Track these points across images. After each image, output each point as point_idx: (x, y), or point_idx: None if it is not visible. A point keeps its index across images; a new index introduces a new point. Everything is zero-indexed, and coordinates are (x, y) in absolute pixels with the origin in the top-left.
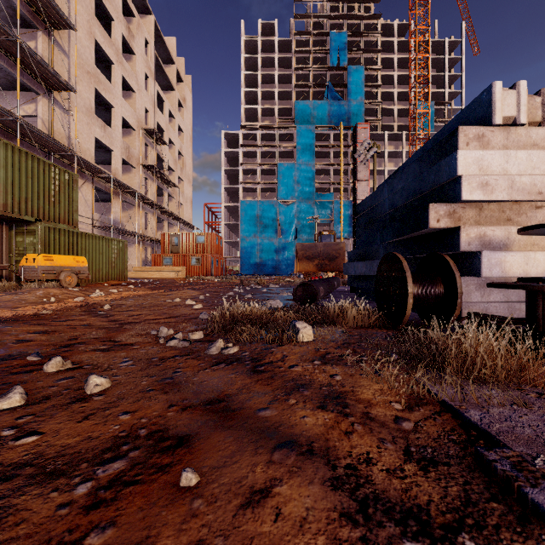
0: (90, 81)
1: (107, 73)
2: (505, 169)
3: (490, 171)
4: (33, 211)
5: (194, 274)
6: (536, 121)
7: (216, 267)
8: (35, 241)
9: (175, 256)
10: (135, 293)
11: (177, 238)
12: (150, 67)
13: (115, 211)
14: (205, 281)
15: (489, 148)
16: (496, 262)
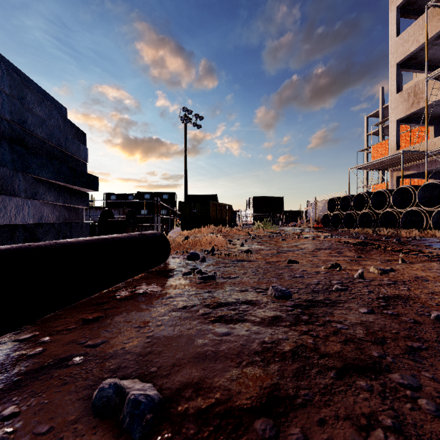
0: None
1: None
2: None
3: None
4: None
5: None
6: None
7: None
8: None
9: None
10: None
11: None
12: None
13: None
14: None
15: None
16: None
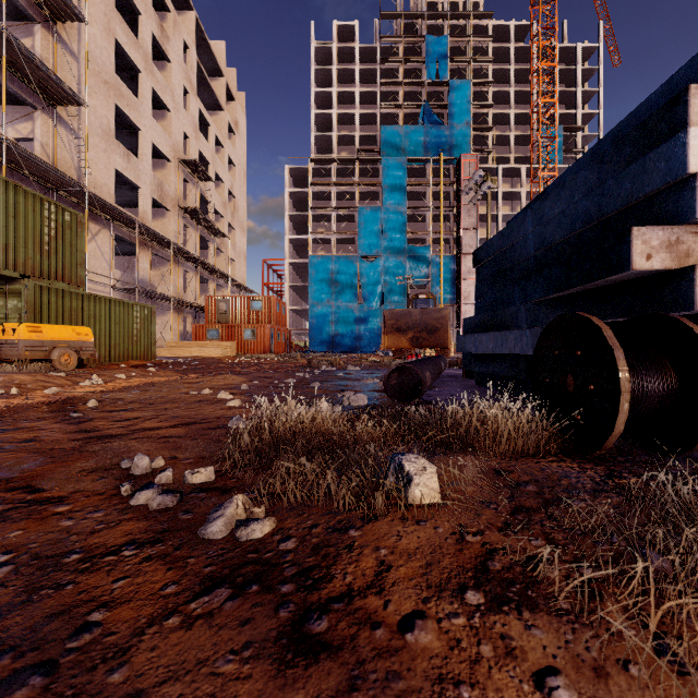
0: (109, 94)
1: (133, 86)
2: None
3: None
4: (17, 264)
5: (248, 351)
6: None
7: (277, 342)
8: (20, 305)
9: (223, 328)
10: (150, 379)
11: (226, 304)
12: (190, 79)
13: (143, 268)
14: (261, 361)
15: None
16: None
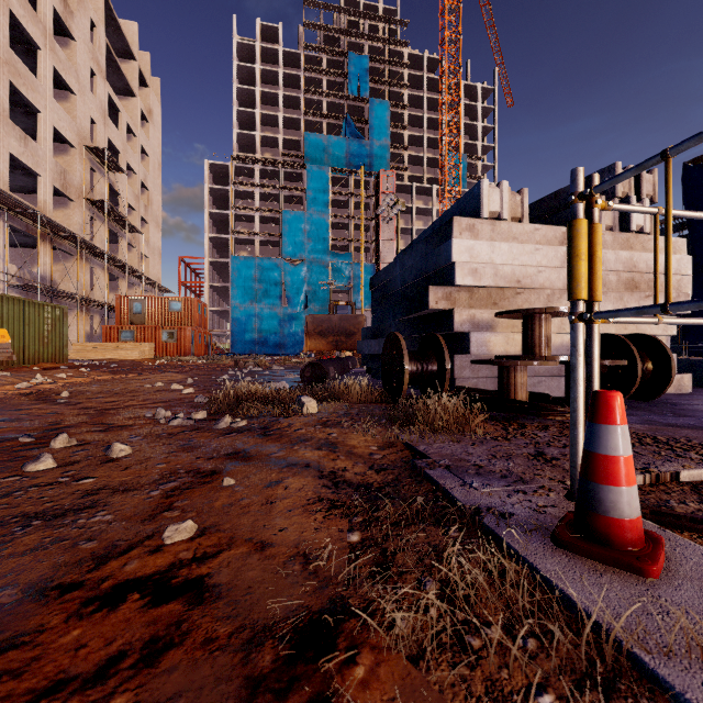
0: (2, 70)
1: (29, 60)
2: (491, 258)
3: (480, 259)
4: None
5: (167, 354)
6: (517, 217)
7: (199, 345)
8: None
9: (139, 329)
10: (96, 378)
11: (141, 304)
12: (98, 61)
13: (42, 263)
14: (185, 363)
15: (478, 238)
16: (483, 342)
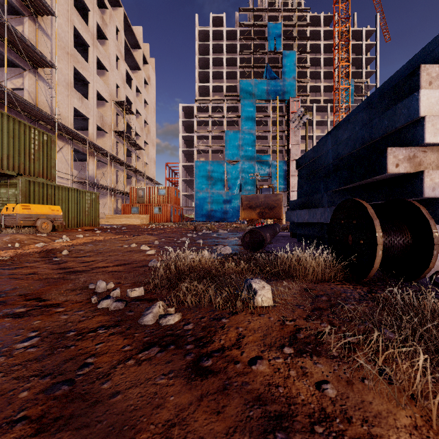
0: (70, 60)
1: (85, 55)
2: None
3: None
4: (15, 167)
5: (156, 221)
6: None
7: (175, 215)
8: (16, 192)
9: (141, 206)
10: (98, 238)
11: (142, 191)
12: (120, 51)
13: (91, 169)
14: (165, 227)
15: None
16: None
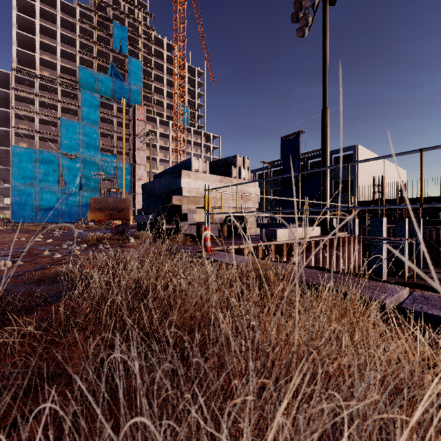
0: None
1: None
2: (195, 186)
3: (191, 186)
4: None
5: None
6: (204, 171)
7: None
8: None
9: None
10: None
11: None
12: None
13: None
14: None
15: (191, 178)
16: (192, 217)
